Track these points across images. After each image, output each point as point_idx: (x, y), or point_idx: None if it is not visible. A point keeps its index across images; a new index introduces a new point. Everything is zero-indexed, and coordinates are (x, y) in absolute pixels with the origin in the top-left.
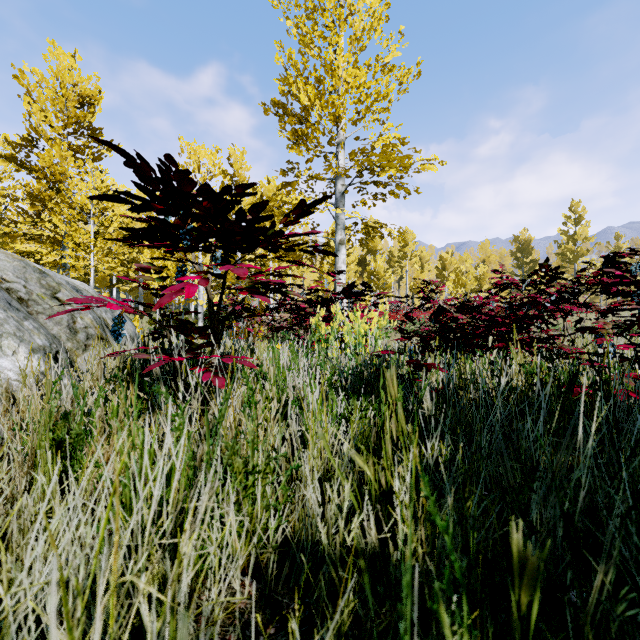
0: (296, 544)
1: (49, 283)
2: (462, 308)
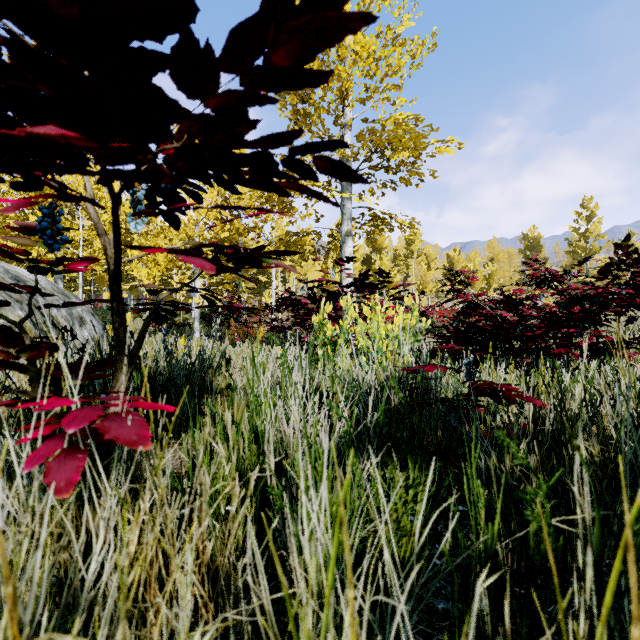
0: None
1: None
2: (506, 303)
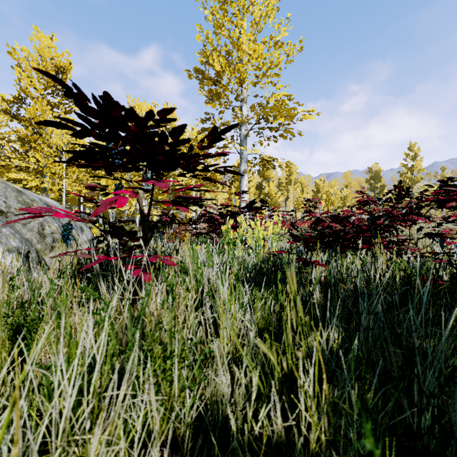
0: (209, 416)
1: (24, 199)
2: (335, 219)
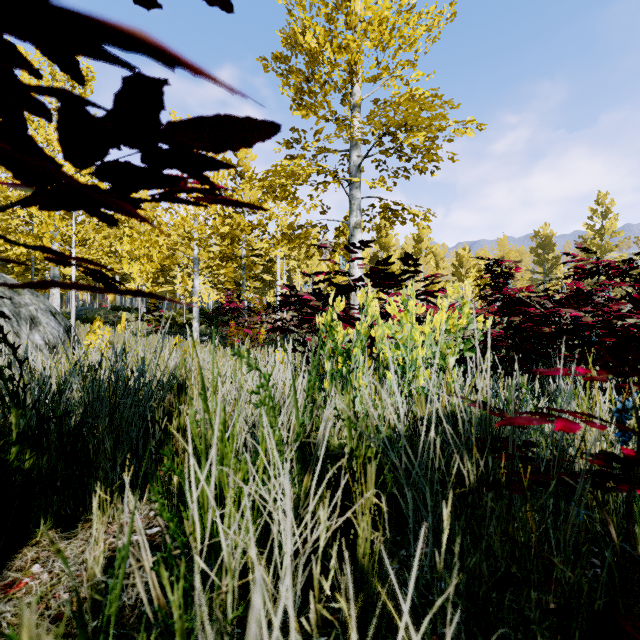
0: None
1: None
2: (574, 298)
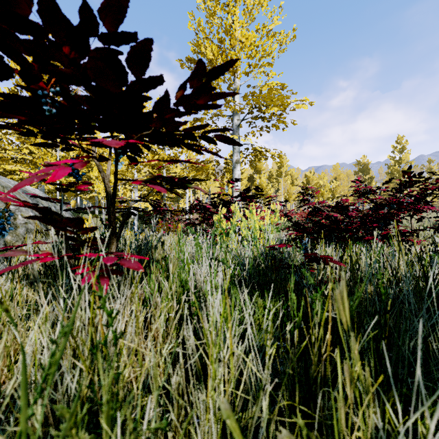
0: None
1: None
2: (336, 208)
